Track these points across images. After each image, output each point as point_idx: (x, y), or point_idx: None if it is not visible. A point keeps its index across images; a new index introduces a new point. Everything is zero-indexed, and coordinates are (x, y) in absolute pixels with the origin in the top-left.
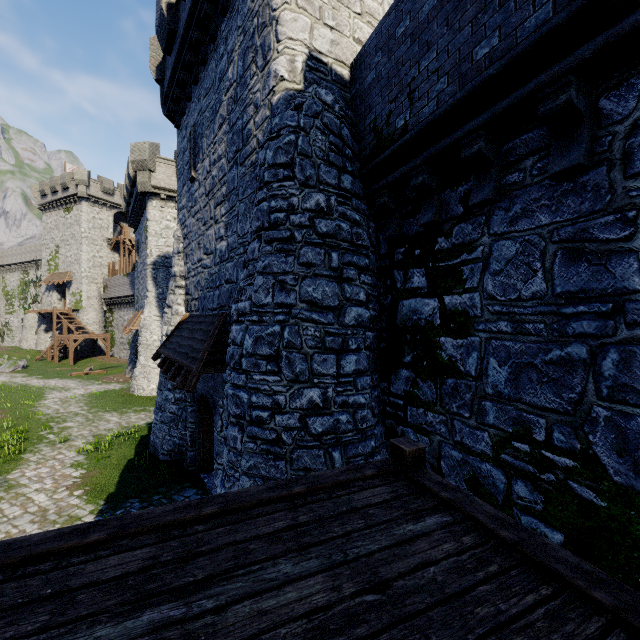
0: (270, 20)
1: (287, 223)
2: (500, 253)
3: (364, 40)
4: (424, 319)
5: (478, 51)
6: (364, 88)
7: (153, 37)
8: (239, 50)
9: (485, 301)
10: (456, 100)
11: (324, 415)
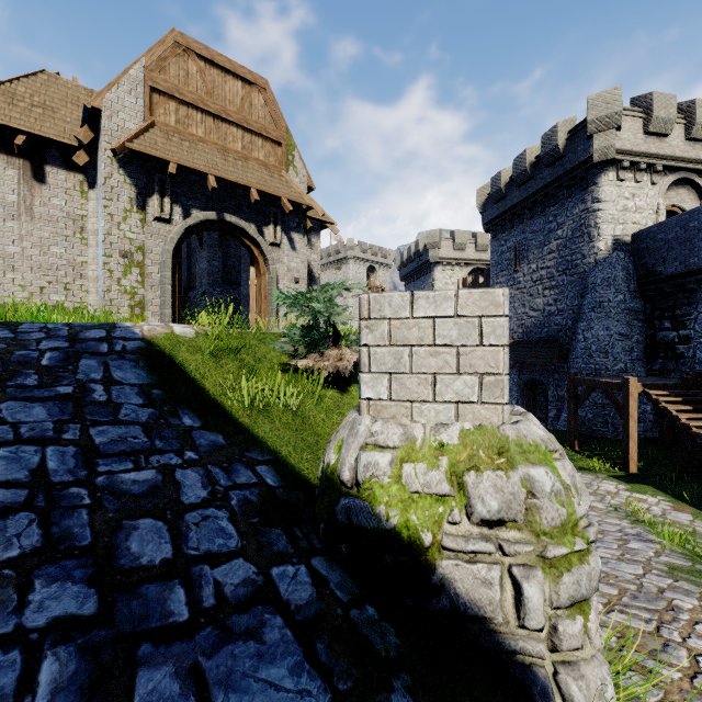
0: (594, 226)
1: (608, 306)
2: (700, 318)
3: (636, 221)
4: (670, 339)
5: (690, 260)
6: (639, 249)
7: (478, 189)
8: (568, 226)
9: (695, 333)
10: (682, 272)
11: (626, 372)
